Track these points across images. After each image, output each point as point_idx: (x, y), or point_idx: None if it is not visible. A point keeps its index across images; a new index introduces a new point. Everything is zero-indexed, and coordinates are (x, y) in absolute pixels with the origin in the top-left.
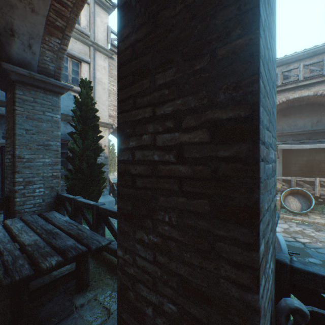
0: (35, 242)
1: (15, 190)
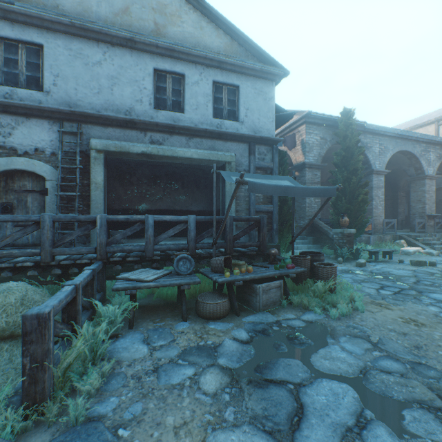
0: None
1: None
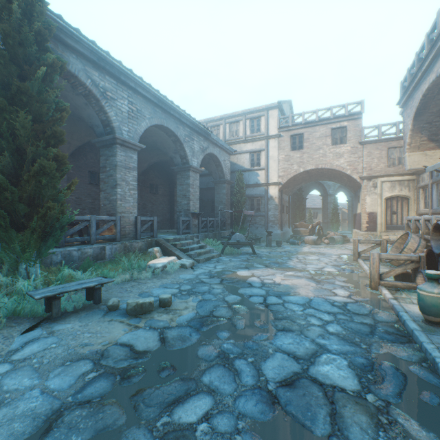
0: None
1: (215, 215)
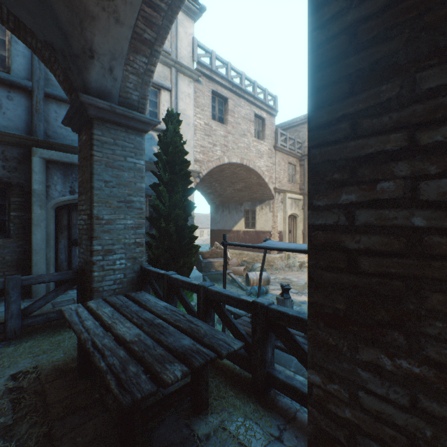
0: (139, 339)
1: (93, 261)
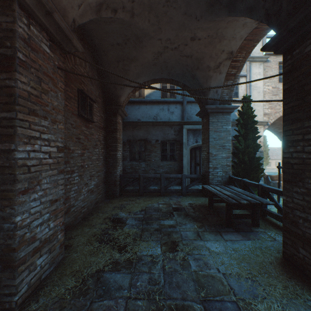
0: (231, 195)
1: (209, 171)
